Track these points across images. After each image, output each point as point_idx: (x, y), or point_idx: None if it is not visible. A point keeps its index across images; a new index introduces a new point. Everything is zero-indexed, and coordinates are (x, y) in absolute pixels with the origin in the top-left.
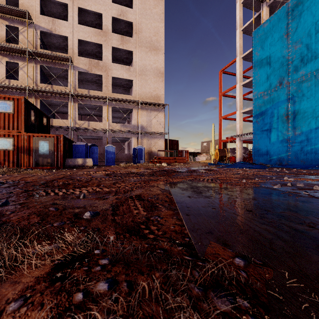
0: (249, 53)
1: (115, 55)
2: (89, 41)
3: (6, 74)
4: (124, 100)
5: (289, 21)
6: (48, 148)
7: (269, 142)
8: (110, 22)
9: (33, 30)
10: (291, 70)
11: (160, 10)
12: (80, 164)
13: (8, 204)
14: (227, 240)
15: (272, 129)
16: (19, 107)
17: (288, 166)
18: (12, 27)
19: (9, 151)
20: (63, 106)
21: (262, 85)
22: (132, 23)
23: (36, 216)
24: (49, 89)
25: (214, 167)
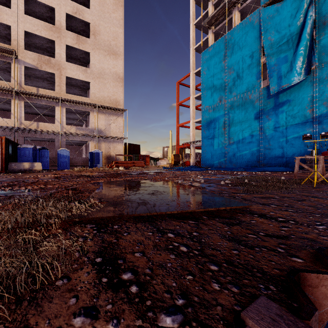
0: (200, 70)
1: (71, 53)
2: (38, 35)
3: None
4: (80, 102)
5: (226, 50)
6: None
7: (213, 149)
8: (64, 18)
9: None
10: (227, 91)
11: (120, 16)
12: (27, 168)
13: None
14: (103, 198)
15: (215, 138)
16: None
17: (221, 168)
18: None
19: None
20: (4, 103)
21: (208, 101)
22: (89, 23)
23: None
24: None
25: (164, 170)
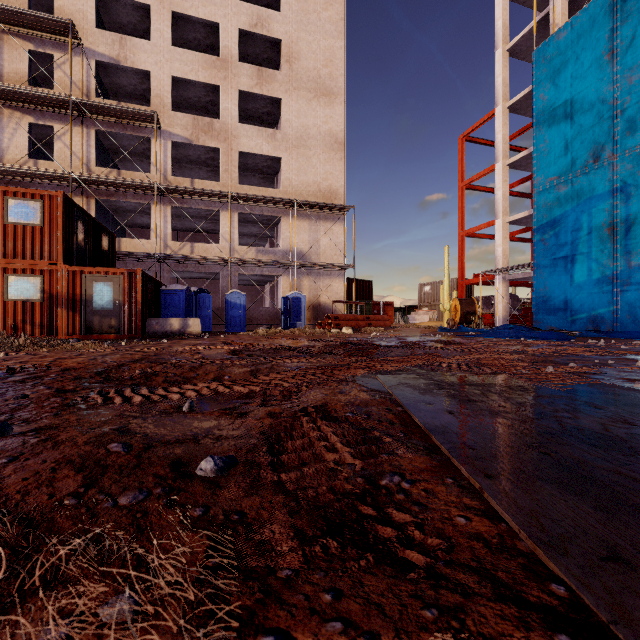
0: (524, 97)
1: (246, 108)
2: (193, 80)
3: (30, 149)
4: (263, 199)
5: (615, 23)
6: (112, 296)
7: (570, 283)
8: (235, 40)
9: (82, 59)
10: (620, 129)
11: (337, 14)
12: (177, 330)
13: (8, 433)
14: None
15: (577, 256)
16: (54, 214)
17: (617, 334)
18: (42, 54)
19: (33, 303)
20: (142, 214)
21: (555, 164)
22: (279, 41)
23: (72, 470)
24: (113, 178)
25: (454, 337)
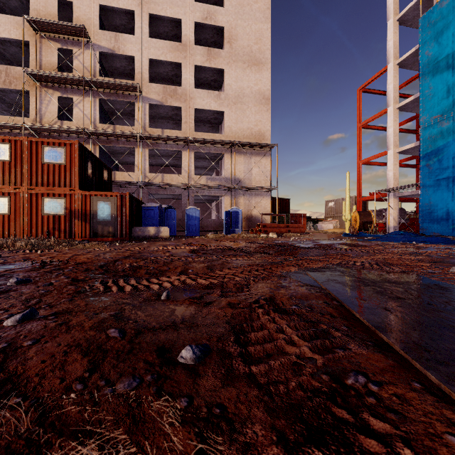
0: (411, 55)
1: (199, 78)
2: (163, 60)
3: (58, 114)
4: (212, 141)
5: None
6: (110, 211)
7: (451, 198)
8: (192, 30)
9: (90, 51)
10: None
11: (265, 5)
12: (153, 235)
13: (35, 316)
14: None
15: None
16: (73, 156)
17: None
18: (65, 50)
19: (60, 216)
20: (129, 155)
21: (439, 105)
22: (223, 28)
23: (80, 354)
24: (110, 131)
25: (356, 241)
